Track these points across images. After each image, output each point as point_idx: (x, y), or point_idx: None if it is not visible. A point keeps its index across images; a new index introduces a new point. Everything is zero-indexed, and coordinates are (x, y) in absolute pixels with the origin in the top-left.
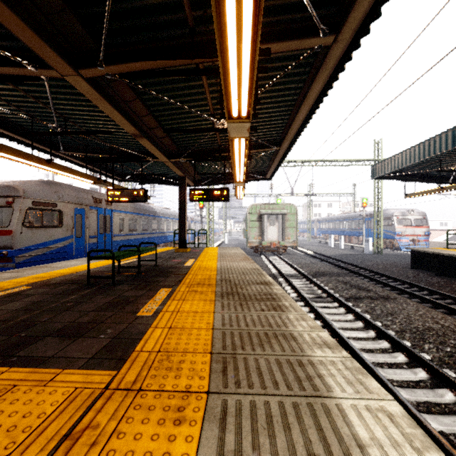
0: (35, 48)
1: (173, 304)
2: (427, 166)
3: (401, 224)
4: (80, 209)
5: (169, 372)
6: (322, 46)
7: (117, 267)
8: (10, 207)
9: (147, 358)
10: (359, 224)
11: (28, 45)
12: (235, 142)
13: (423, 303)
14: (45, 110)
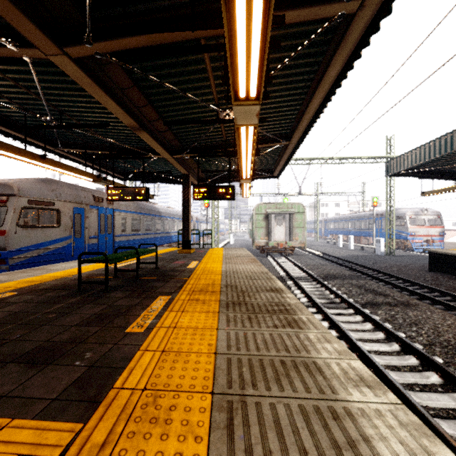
0: (9, 18)
1: (170, 317)
2: (446, 162)
3: (414, 223)
4: (79, 208)
5: (153, 426)
6: (345, 14)
7: (114, 270)
8: (4, 206)
9: (128, 400)
10: (369, 224)
11: (1, 14)
12: (242, 131)
13: (448, 311)
14: (39, 101)
